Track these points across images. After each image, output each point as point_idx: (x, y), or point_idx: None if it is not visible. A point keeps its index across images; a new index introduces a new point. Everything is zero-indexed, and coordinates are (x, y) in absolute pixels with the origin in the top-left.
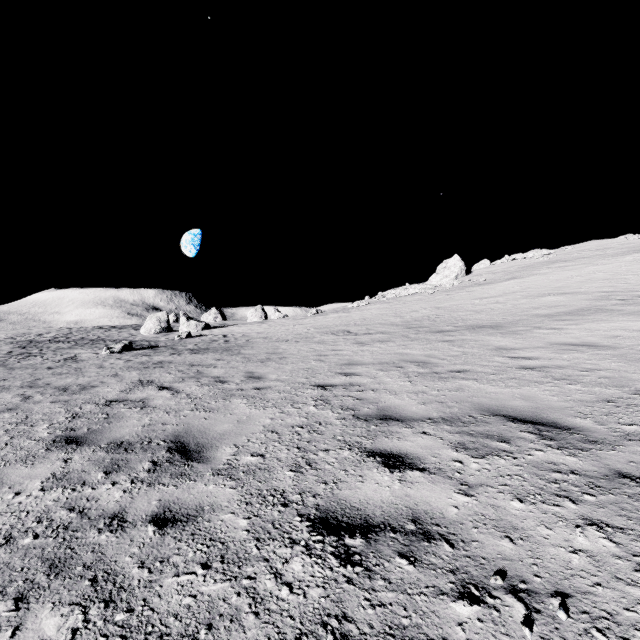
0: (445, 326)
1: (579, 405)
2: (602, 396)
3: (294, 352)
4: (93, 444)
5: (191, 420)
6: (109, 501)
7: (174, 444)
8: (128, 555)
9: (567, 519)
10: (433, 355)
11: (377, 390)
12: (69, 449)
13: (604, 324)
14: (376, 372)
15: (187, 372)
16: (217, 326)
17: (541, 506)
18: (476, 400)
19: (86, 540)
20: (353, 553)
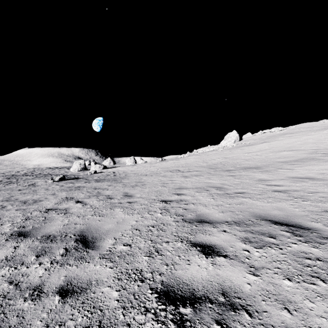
0: (230, 167)
1: (312, 214)
2: (324, 208)
3: (150, 181)
4: (33, 236)
5: (91, 221)
6: (35, 276)
7: (79, 237)
8: (39, 319)
9: (322, 295)
10: (225, 183)
11: (195, 204)
12: (19, 240)
13: (316, 166)
14: (194, 193)
15: (92, 192)
16: (110, 167)
17: (303, 284)
18: (252, 210)
19: (15, 306)
20: (185, 320)
